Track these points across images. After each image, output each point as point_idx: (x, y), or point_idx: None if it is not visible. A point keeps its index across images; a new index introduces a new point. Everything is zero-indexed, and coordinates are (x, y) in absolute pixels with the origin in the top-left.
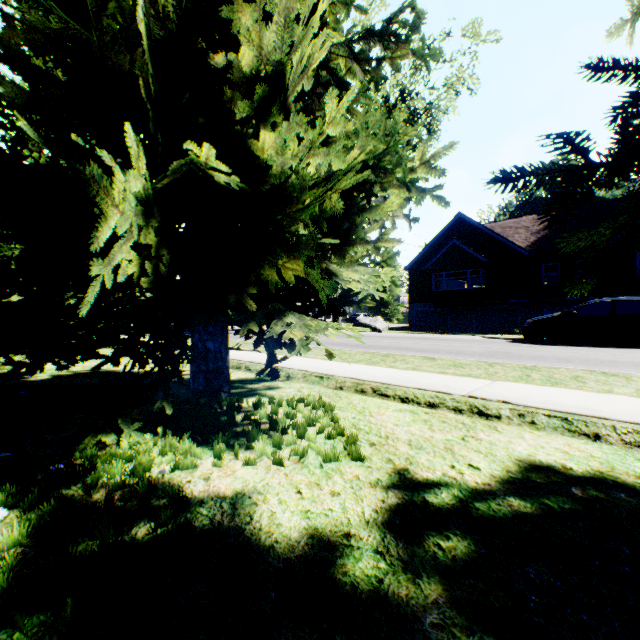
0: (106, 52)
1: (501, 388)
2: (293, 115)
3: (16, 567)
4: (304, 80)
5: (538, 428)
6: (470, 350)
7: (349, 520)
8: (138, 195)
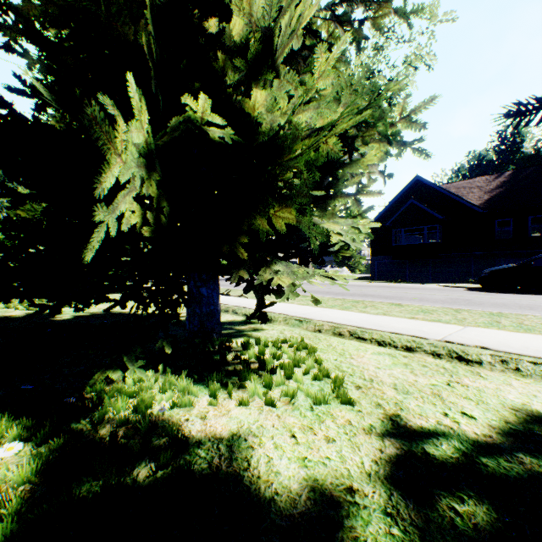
0: (113, 22)
1: (475, 334)
2: (281, 74)
3: (22, 507)
4: (293, 39)
5: (524, 375)
6: (432, 297)
7: (349, 472)
8: (140, 150)
